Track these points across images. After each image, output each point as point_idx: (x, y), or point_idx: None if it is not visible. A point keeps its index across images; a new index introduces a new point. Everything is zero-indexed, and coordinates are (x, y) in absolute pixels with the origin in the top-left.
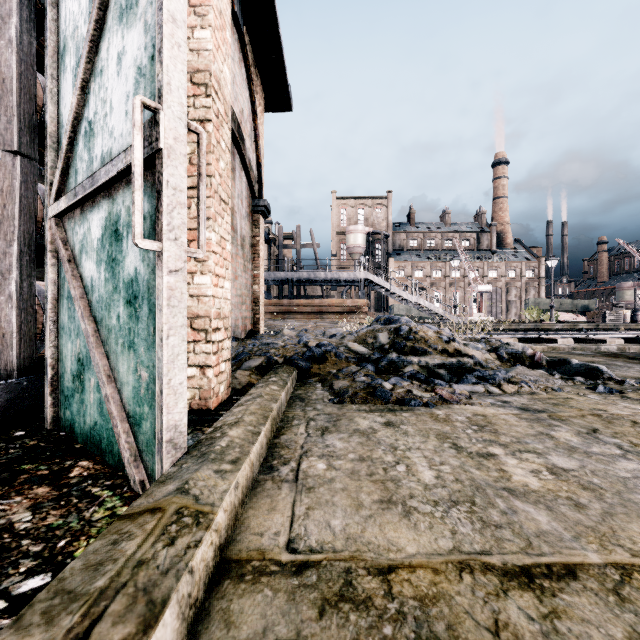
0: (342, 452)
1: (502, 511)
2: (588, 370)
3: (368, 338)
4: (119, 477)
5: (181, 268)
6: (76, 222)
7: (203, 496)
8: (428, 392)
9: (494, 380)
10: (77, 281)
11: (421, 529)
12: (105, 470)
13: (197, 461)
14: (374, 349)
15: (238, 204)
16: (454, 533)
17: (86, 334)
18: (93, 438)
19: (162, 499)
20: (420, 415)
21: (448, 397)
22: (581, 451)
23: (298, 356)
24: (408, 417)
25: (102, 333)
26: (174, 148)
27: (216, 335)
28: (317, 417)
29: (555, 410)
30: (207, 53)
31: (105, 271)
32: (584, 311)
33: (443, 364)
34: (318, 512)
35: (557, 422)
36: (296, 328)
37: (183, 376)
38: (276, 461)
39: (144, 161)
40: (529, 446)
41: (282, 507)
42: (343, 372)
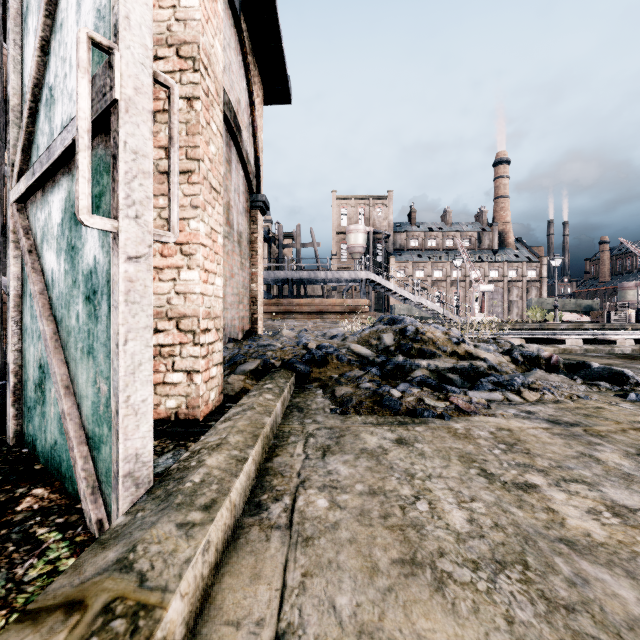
0: (348, 482)
1: (568, 580)
2: (612, 374)
3: (372, 339)
4: (76, 511)
5: (144, 254)
6: (38, 206)
7: (153, 573)
8: (442, 401)
9: (512, 386)
10: (37, 275)
11: (463, 614)
12: (61, 501)
13: (157, 507)
14: (378, 351)
15: (235, 198)
16: (511, 622)
17: (44, 337)
18: (53, 459)
19: (91, 581)
20: (436, 429)
21: (465, 407)
22: (639, 480)
23: (297, 359)
24: (422, 432)
25: (62, 335)
26: (134, 101)
27: (205, 337)
28: (317, 432)
29: (589, 423)
30: (195, 23)
31: (65, 262)
32: (588, 311)
33: (454, 368)
34: (318, 581)
35: (597, 439)
36: (296, 328)
37: (147, 391)
38: (266, 495)
39: (99, 120)
40: (574, 473)
41: (269, 572)
42: (346, 377)
